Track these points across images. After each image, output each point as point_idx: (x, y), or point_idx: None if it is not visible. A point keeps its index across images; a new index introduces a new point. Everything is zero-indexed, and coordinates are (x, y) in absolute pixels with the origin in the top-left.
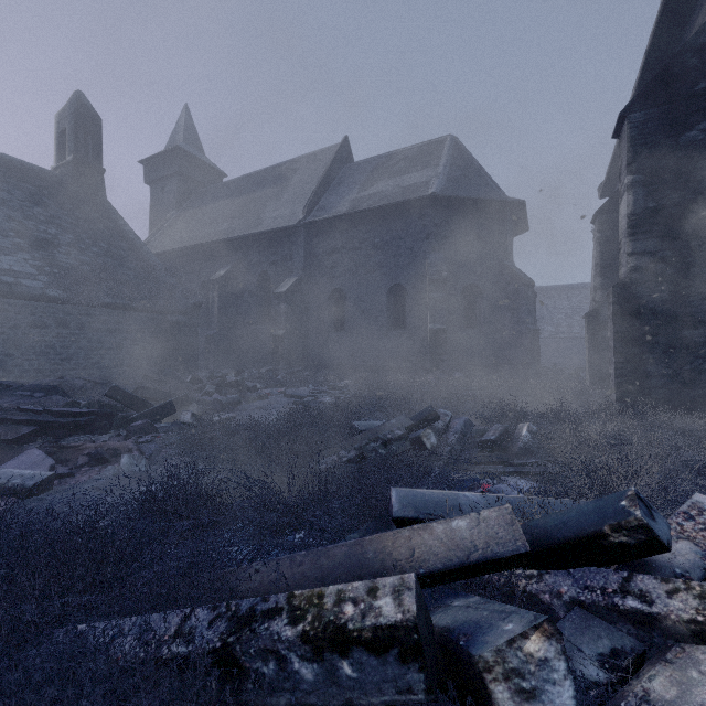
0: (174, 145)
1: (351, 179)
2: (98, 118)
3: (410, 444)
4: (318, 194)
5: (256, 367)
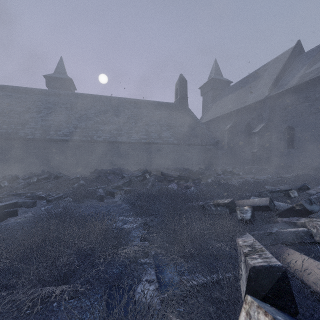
0: (210, 77)
1: (300, 64)
2: (186, 81)
3: (283, 194)
4: (277, 79)
5: (243, 166)
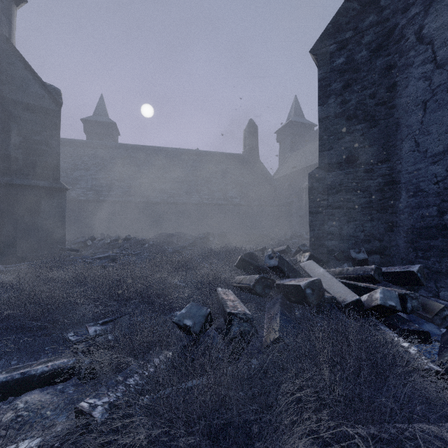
0: (289, 119)
1: None
2: (256, 127)
3: None
4: None
5: None
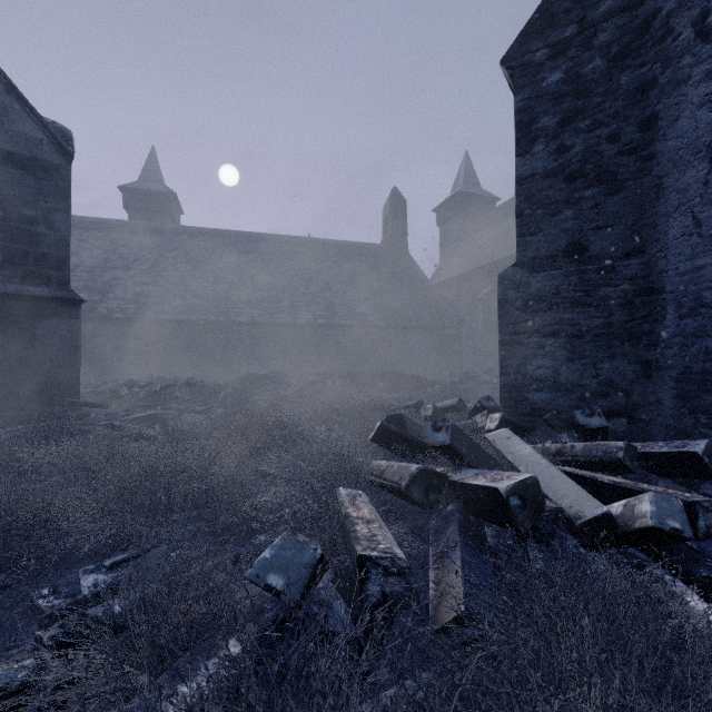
0: (456, 189)
1: None
2: (404, 201)
3: None
4: None
5: None
